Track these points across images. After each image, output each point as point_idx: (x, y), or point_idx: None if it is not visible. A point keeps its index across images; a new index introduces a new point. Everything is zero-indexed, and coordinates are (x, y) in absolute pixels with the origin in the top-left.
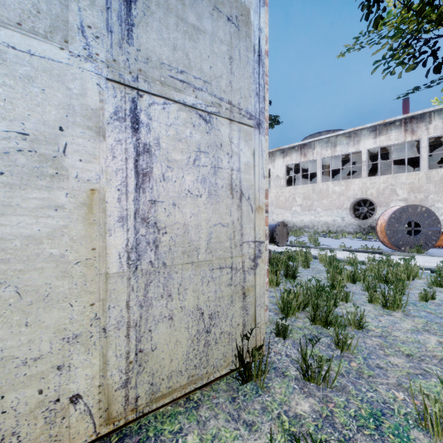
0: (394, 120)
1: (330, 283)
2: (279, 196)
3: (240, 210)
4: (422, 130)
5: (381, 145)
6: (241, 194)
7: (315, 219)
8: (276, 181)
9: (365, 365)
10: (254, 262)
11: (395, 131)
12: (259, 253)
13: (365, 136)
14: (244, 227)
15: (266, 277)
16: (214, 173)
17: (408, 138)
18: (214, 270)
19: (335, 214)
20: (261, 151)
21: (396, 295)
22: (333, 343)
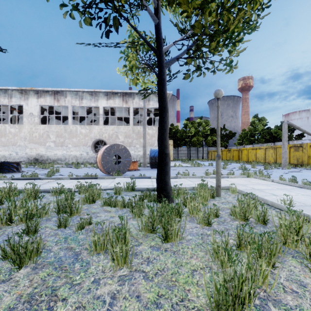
0: (118, 92)
1: None
2: (34, 132)
3: None
4: (130, 102)
5: (110, 105)
6: None
7: (67, 153)
8: (30, 118)
9: None
10: None
11: (118, 99)
12: None
13: (101, 97)
14: None
15: None
16: None
17: (124, 105)
18: None
19: (82, 150)
20: None
21: (28, 244)
22: None
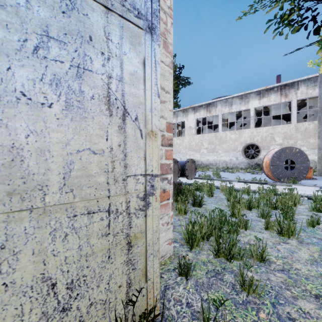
0: (273, 87)
1: (231, 211)
2: (191, 141)
3: (123, 134)
4: (292, 94)
5: (263, 104)
6: (124, 113)
7: (217, 159)
8: (189, 131)
9: (276, 315)
10: (144, 201)
11: (274, 95)
12: (151, 190)
13: (252, 98)
14: (130, 156)
15: (170, 210)
16: (77, 75)
17: (283, 100)
18: (78, 216)
19: (231, 155)
20: (154, 62)
21: (290, 223)
22: (238, 284)
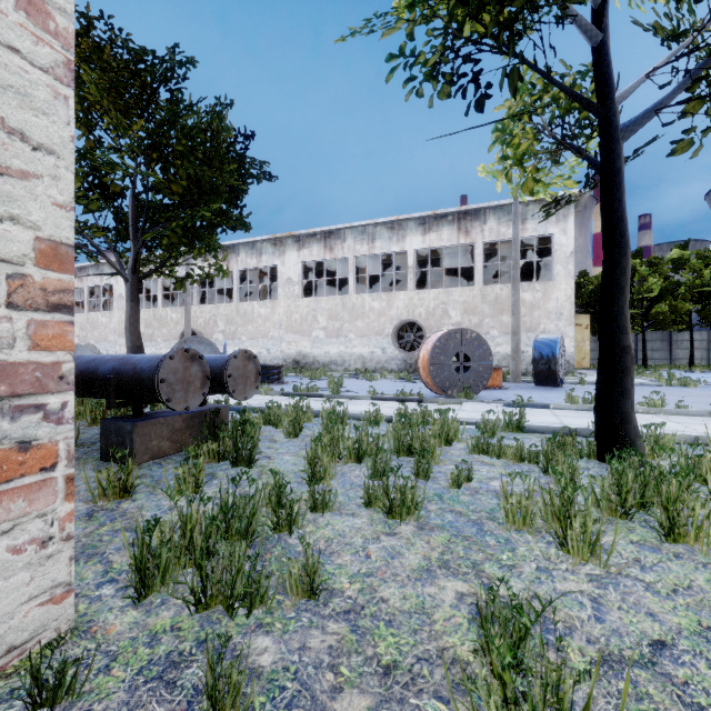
0: (447, 213)
1: (308, 471)
2: (293, 312)
3: None
4: (477, 231)
5: (431, 245)
6: None
7: (346, 351)
8: (287, 288)
9: None
10: None
11: (448, 229)
12: None
13: (412, 231)
14: None
15: (60, 500)
16: None
17: (462, 240)
18: None
19: (373, 344)
20: None
21: (406, 489)
22: (204, 690)
